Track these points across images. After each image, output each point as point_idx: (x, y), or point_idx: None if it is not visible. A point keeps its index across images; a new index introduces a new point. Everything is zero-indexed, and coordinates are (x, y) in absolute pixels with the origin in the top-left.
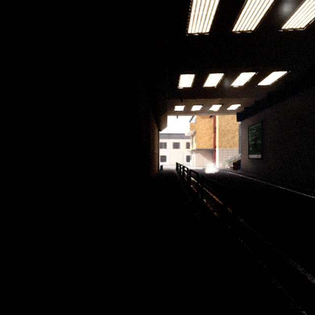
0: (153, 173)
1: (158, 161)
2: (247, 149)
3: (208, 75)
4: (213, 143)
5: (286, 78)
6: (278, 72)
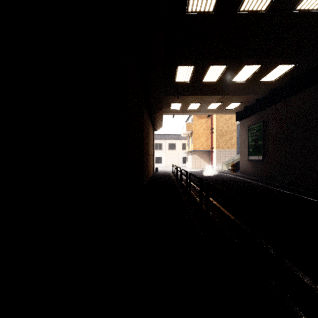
0: (148, 176)
1: (153, 163)
2: (246, 151)
3: (208, 67)
4: (210, 144)
5: (291, 73)
6: (285, 66)
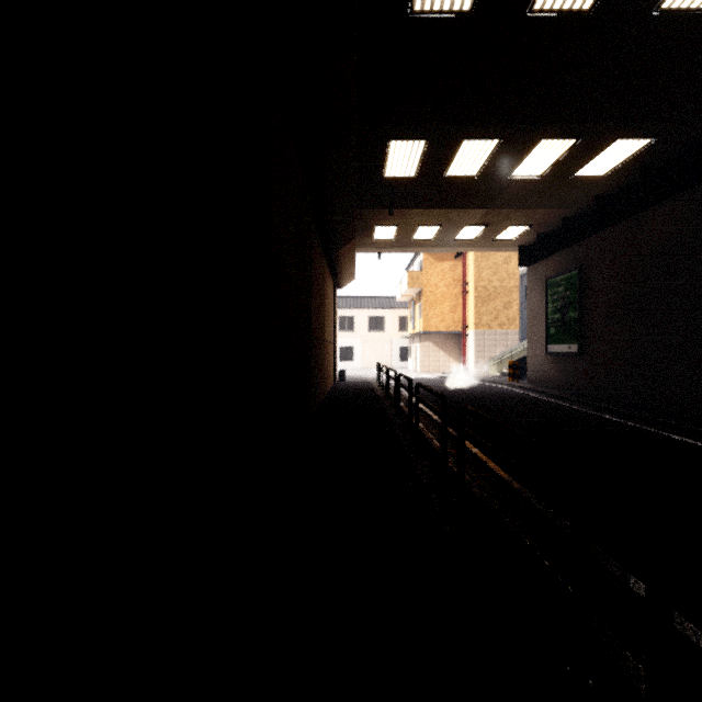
0: (322, 389)
1: (335, 361)
2: (543, 333)
3: (459, 143)
4: (461, 318)
5: (645, 158)
6: (631, 141)
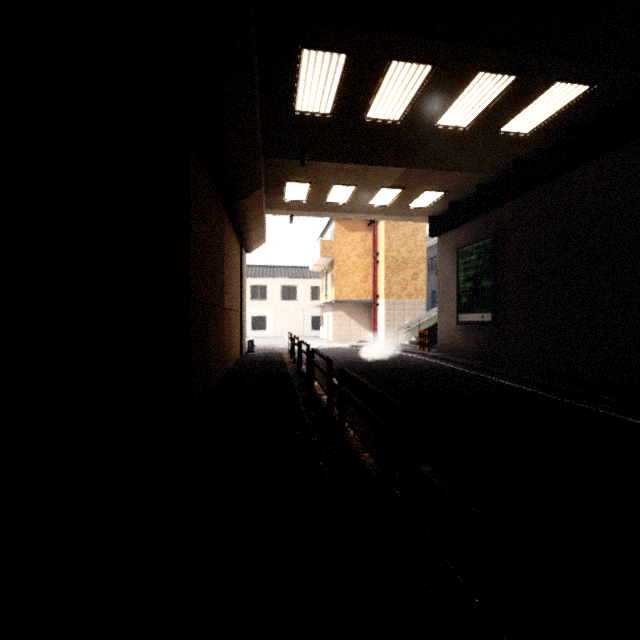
0: (220, 367)
1: (242, 331)
2: (454, 302)
3: (386, 65)
4: (372, 288)
5: (573, 114)
6: (568, 87)
